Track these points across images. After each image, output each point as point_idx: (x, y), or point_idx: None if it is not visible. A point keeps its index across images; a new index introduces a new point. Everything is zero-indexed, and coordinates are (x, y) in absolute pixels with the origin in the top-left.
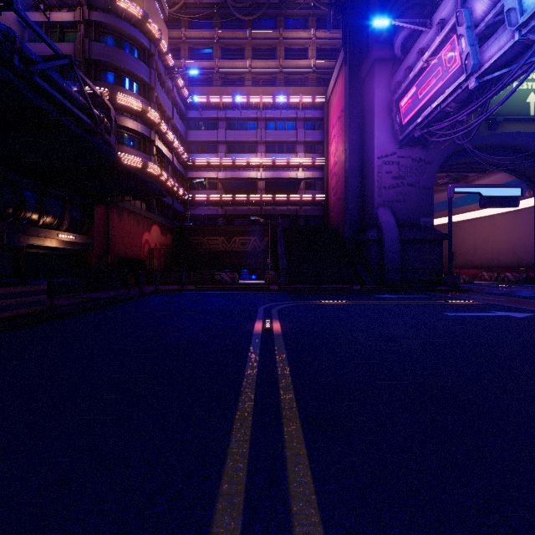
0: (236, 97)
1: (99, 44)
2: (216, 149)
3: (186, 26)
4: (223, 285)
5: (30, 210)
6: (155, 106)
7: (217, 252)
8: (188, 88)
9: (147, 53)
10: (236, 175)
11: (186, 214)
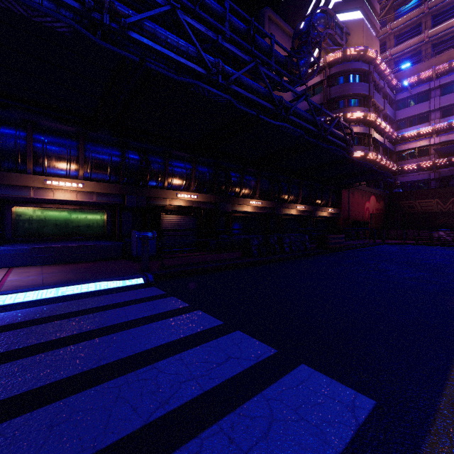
0: (452, 61)
1: (336, 87)
2: (426, 118)
3: (392, 19)
4: (442, 242)
5: (318, 198)
6: (372, 109)
7: (430, 213)
8: (396, 75)
9: (366, 74)
10: (452, 137)
11: (396, 183)
